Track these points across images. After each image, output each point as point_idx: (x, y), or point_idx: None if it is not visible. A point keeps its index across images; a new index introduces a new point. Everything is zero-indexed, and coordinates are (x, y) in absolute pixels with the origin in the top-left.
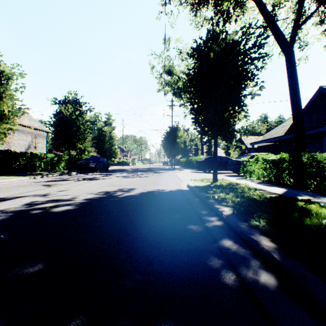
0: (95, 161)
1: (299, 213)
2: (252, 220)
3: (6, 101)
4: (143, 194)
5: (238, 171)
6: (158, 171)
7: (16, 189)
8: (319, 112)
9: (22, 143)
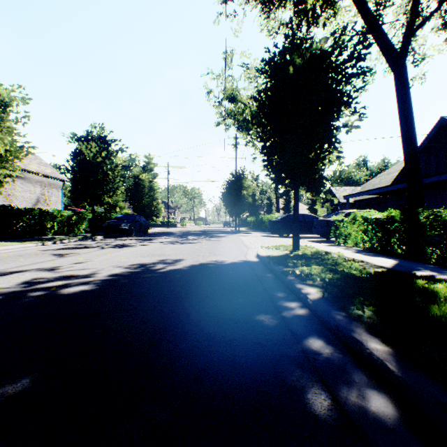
0: (129, 220)
1: (420, 296)
2: (353, 308)
3: (2, 137)
4: (193, 267)
5: (327, 235)
6: (217, 235)
7: (14, 261)
8: (439, 153)
9: (28, 196)
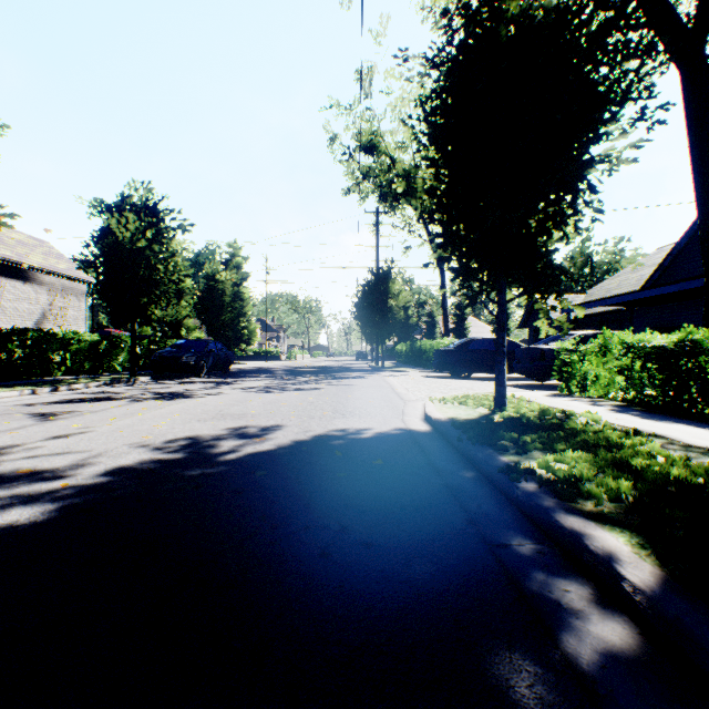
0: (196, 350)
1: None
2: None
3: None
4: (299, 448)
5: (542, 375)
6: (346, 374)
7: None
8: None
9: (26, 308)
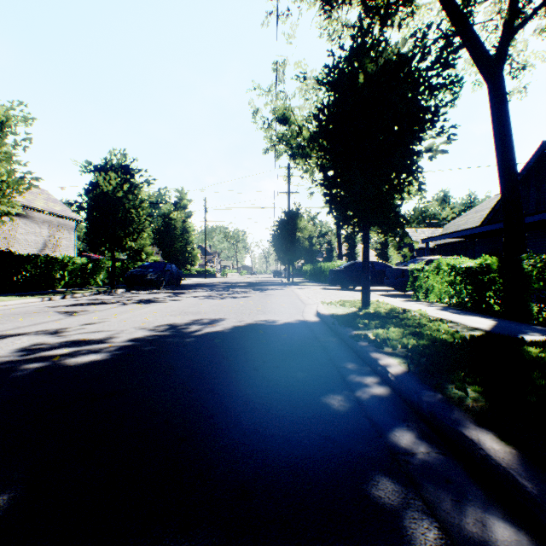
0: (157, 270)
1: (538, 371)
2: (451, 387)
3: None
4: (237, 329)
5: (403, 287)
6: (265, 287)
7: (11, 320)
8: (541, 186)
9: (33, 239)
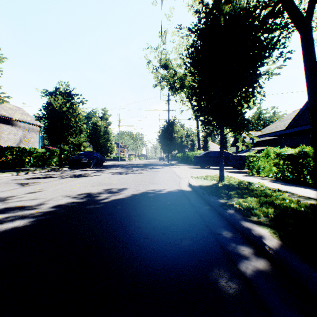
0: (88, 156)
1: None
2: None
3: None
4: (134, 197)
5: (241, 167)
6: (154, 166)
7: None
8: None
9: (13, 137)
